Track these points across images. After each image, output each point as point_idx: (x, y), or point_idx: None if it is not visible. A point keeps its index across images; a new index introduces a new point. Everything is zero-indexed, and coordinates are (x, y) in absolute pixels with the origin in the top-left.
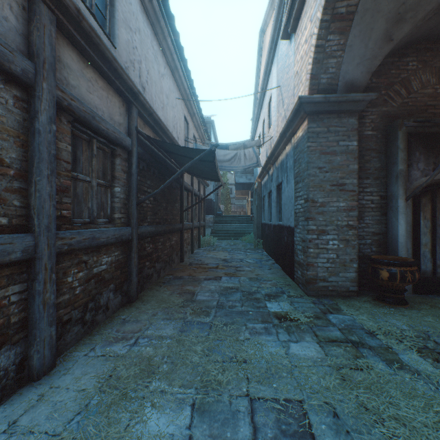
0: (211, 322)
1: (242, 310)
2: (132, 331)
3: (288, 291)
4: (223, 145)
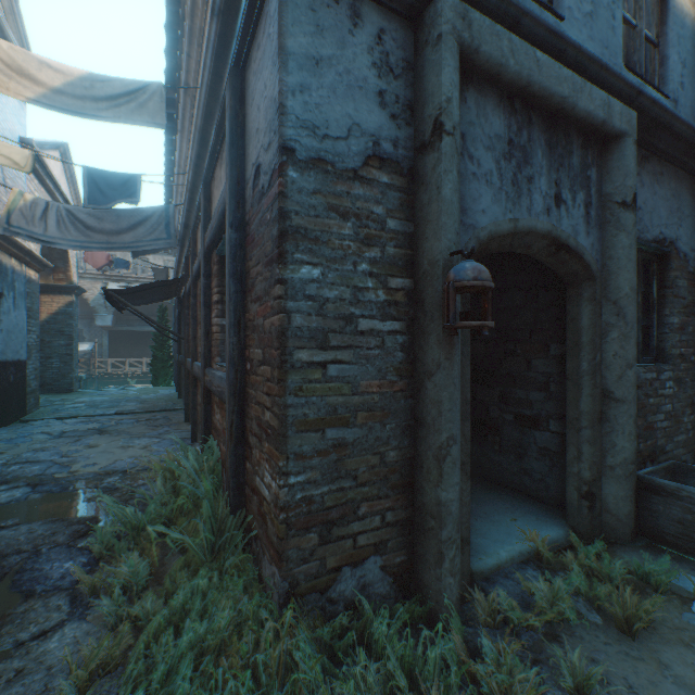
0: (126, 399)
1: (105, 402)
2: (163, 396)
3: (52, 411)
4: (103, 171)
